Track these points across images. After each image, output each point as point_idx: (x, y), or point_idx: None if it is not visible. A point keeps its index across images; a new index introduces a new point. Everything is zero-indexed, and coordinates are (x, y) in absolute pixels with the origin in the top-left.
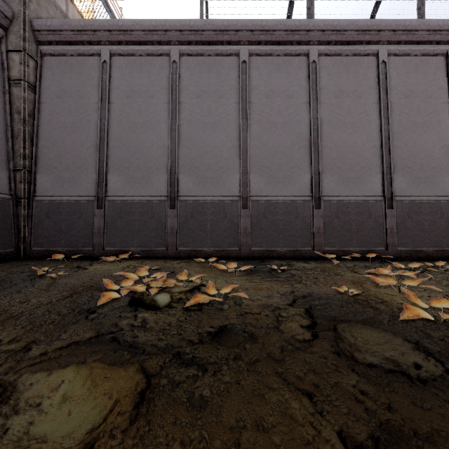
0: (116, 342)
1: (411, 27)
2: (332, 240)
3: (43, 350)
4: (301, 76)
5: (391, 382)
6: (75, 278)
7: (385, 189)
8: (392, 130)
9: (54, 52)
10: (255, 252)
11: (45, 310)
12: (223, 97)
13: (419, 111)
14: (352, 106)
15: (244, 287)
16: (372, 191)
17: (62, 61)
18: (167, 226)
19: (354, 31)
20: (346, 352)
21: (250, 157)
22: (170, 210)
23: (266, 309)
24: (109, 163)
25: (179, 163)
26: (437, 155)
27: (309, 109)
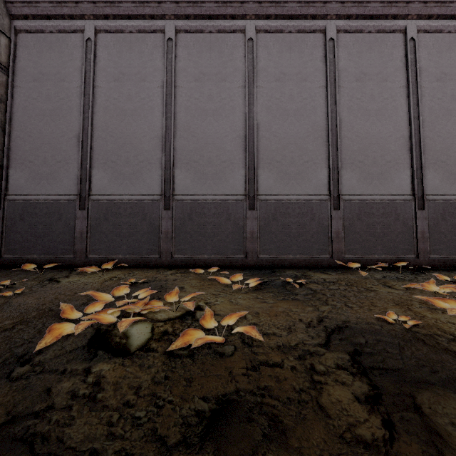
0: (28, 442)
1: None
2: (353, 247)
3: None
4: (316, 56)
5: None
6: (36, 297)
7: (415, 187)
8: (422, 119)
9: (30, 29)
10: (264, 261)
11: None
12: (226, 80)
13: (454, 97)
14: (376, 90)
15: (254, 312)
16: (400, 189)
17: (39, 38)
18: (161, 229)
19: (379, 2)
20: None
21: (258, 149)
22: (164, 211)
23: (291, 356)
24: (93, 157)
25: (175, 157)
26: None
27: (326, 94)
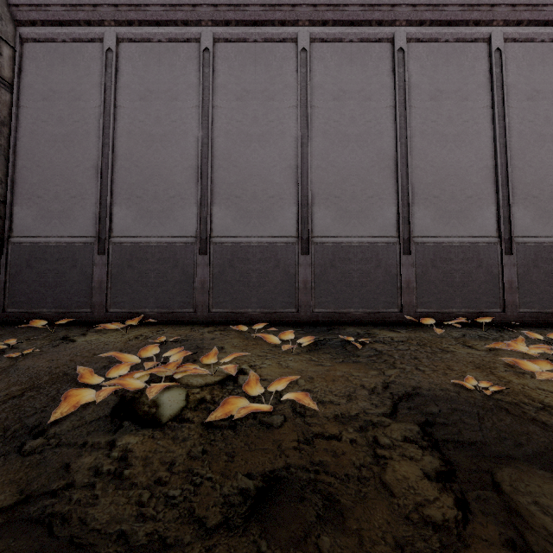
0: (45, 523)
1: (537, 1)
2: (427, 299)
3: None
4: (383, 70)
5: None
6: (47, 359)
7: (501, 227)
8: (510, 145)
9: (39, 37)
10: (320, 316)
11: None
12: (274, 99)
13: (548, 119)
14: (454, 111)
15: (307, 377)
16: (483, 230)
17: (50, 49)
18: (196, 278)
19: (458, 6)
20: None
21: (312, 182)
22: (199, 256)
23: (351, 427)
24: (114, 191)
25: (212, 191)
26: None
27: (395, 116)
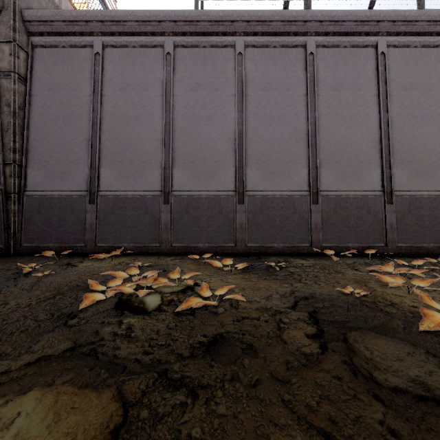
0: (93, 355)
1: (411, 18)
2: (330, 236)
3: (5, 368)
4: (298, 68)
5: (425, 415)
6: (62, 277)
7: (384, 184)
8: (391, 124)
9: (45, 44)
10: (251, 249)
11: (21, 315)
12: (218, 90)
13: (419, 104)
14: (350, 98)
15: (241, 287)
16: (371, 186)
17: (53, 53)
18: (161, 221)
19: (353, 21)
20: (364, 371)
21: (246, 151)
22: (164, 205)
23: (266, 314)
24: (101, 157)
25: (173, 157)
26: (437, 149)
27: (307, 102)
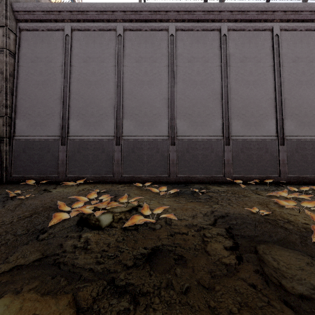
0: (56, 265)
1: (298, 9)
2: (238, 169)
3: None
4: (215, 46)
5: None
6: (39, 200)
7: (278, 131)
8: (283, 86)
9: (29, 28)
10: (180, 178)
11: (4, 230)
12: (156, 62)
13: (304, 72)
14: (253, 68)
15: (173, 208)
16: (269, 132)
17: (35, 34)
18: (114, 158)
19: (255, 11)
20: (273, 279)
21: (177, 107)
22: (116, 146)
23: (193, 229)
24: (70, 111)
25: (123, 111)
26: None
27: (221, 71)
